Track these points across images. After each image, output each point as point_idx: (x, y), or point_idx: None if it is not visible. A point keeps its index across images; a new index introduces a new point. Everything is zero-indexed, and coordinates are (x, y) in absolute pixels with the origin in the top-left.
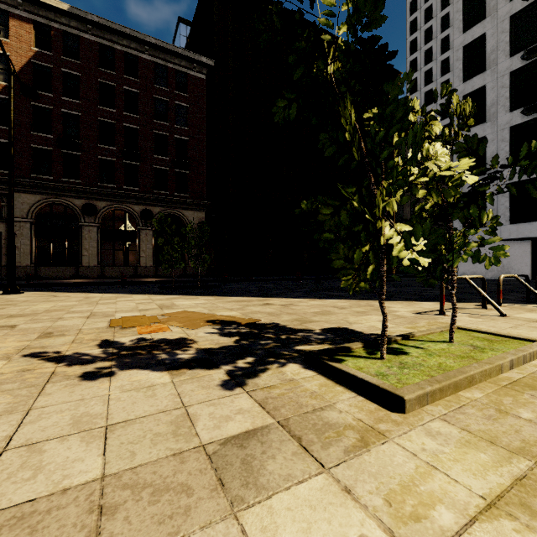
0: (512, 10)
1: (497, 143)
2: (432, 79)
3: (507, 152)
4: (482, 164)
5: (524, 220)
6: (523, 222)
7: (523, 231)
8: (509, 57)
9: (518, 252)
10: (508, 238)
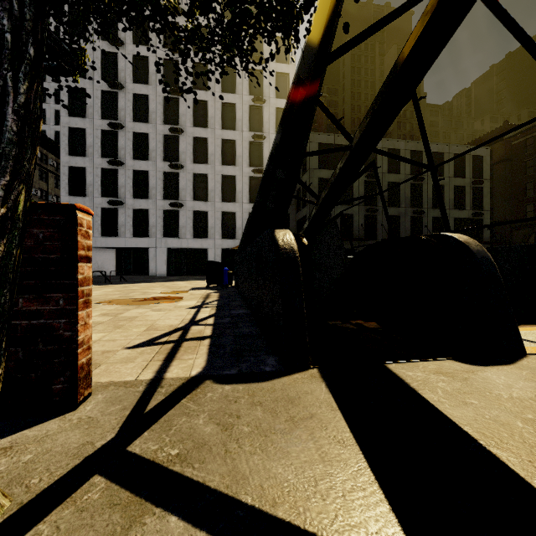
0: (103, 87)
1: (94, 176)
2: (46, 78)
3: (100, 185)
4: (84, 187)
5: (110, 235)
6: (109, 236)
7: (109, 242)
8: (101, 118)
9: (108, 257)
10: (101, 246)
